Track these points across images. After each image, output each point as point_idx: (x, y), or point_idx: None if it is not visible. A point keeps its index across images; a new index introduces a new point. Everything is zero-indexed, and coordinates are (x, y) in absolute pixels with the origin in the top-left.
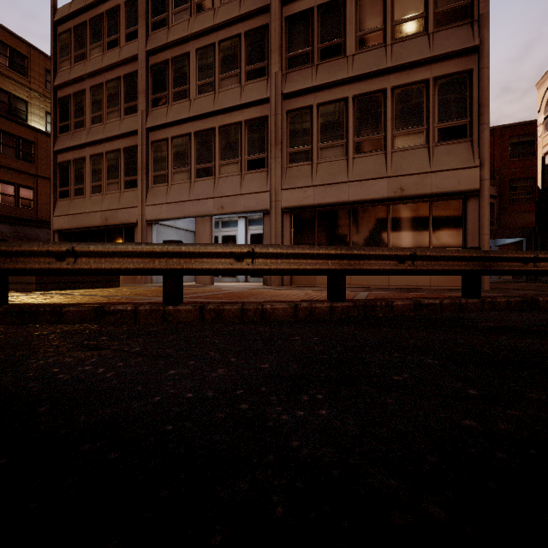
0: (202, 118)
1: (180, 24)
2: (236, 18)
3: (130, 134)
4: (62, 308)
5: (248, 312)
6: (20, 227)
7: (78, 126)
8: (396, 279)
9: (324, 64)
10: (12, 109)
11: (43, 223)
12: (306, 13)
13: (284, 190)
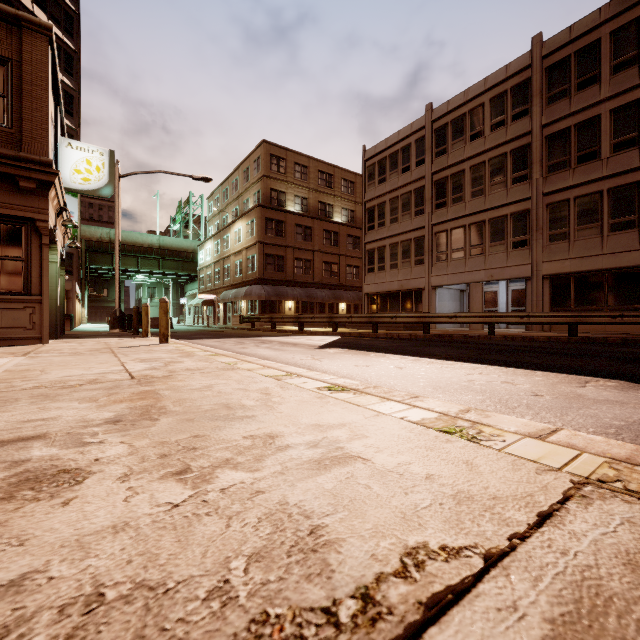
0: (475, 214)
1: (457, 151)
2: (503, 143)
3: (419, 229)
4: (452, 335)
5: (526, 339)
6: (333, 291)
7: (380, 225)
8: None
9: (580, 167)
10: (326, 213)
11: (342, 286)
12: (563, 131)
13: (544, 262)
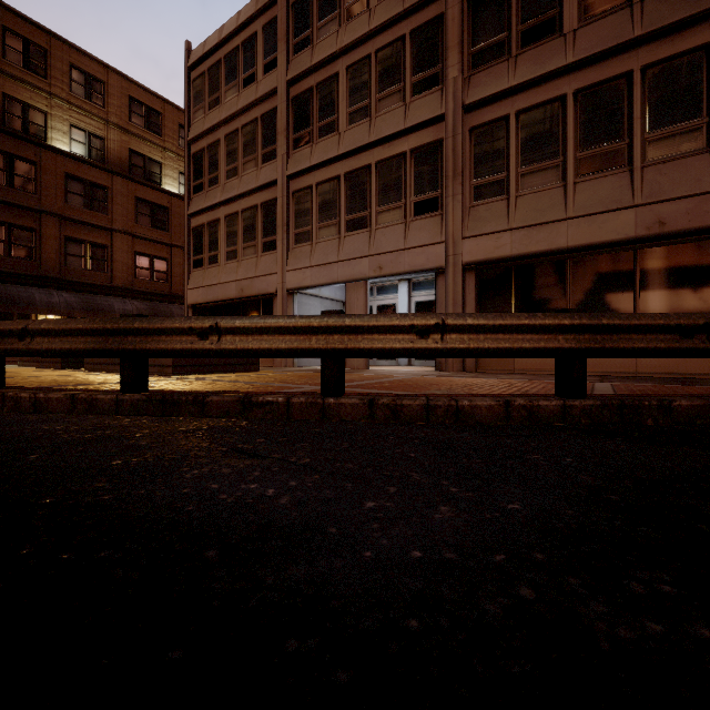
0: (354, 154)
1: (326, 39)
2: (399, 15)
3: (268, 186)
4: (205, 397)
5: (436, 409)
6: (154, 303)
7: (212, 183)
8: (649, 363)
9: (526, 53)
10: (147, 173)
11: (176, 297)
12: None
13: (467, 239)
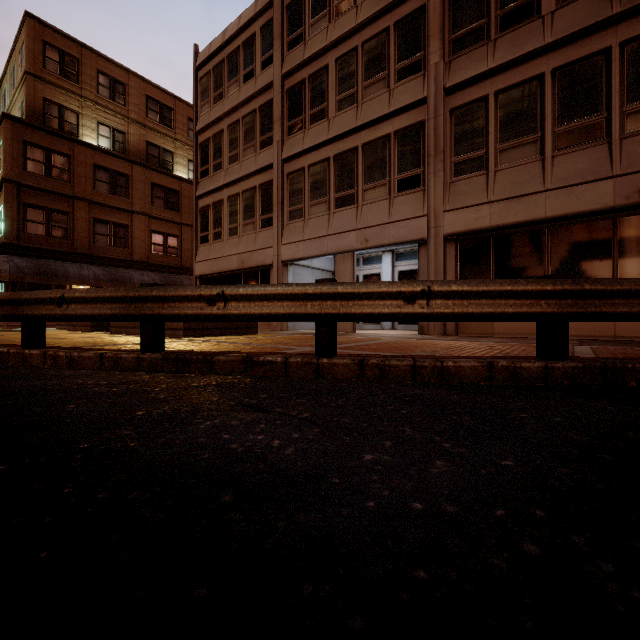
0: (342, 138)
1: (317, 35)
2: (384, 9)
3: (265, 169)
4: (212, 357)
5: (422, 370)
6: (167, 274)
7: (216, 168)
8: (628, 328)
9: (505, 36)
10: (161, 161)
11: (186, 269)
12: None
13: (447, 212)
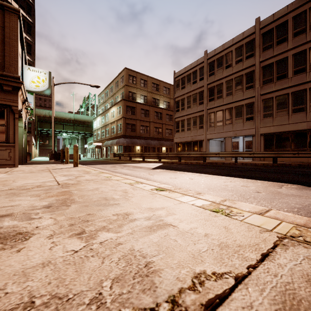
0: (227, 104)
1: (219, 73)
2: (241, 70)
3: (201, 111)
4: (217, 163)
5: (252, 164)
6: (159, 141)
7: (182, 109)
8: None
9: (278, 82)
10: (156, 103)
11: (164, 139)
12: (270, 64)
13: (261, 127)
